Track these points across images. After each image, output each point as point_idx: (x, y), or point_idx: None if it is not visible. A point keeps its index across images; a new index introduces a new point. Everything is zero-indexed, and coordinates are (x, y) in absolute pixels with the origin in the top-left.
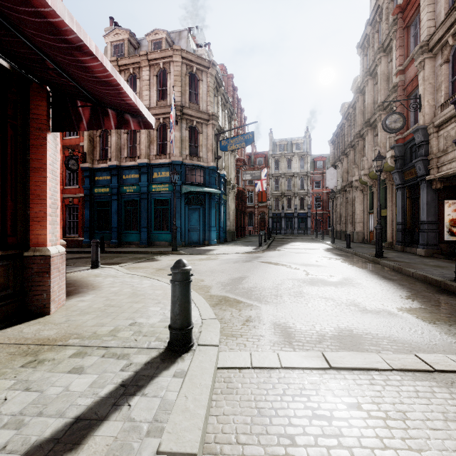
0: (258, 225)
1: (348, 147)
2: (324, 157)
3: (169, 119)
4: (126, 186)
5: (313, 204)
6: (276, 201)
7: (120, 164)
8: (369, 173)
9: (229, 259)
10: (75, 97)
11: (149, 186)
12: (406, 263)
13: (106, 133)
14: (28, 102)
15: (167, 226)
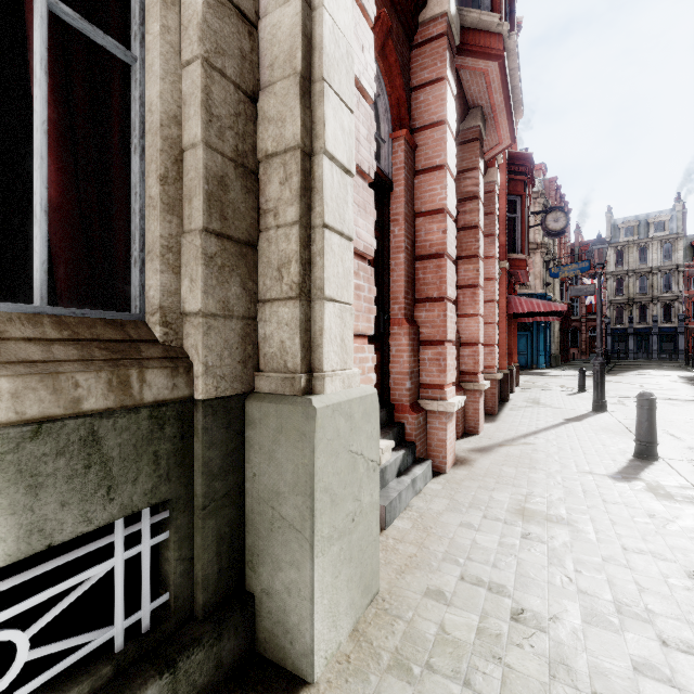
0: (587, 346)
1: None
2: None
3: None
4: None
5: (689, 313)
6: (619, 310)
7: None
8: None
9: (571, 379)
10: None
11: None
12: None
13: None
14: None
15: None
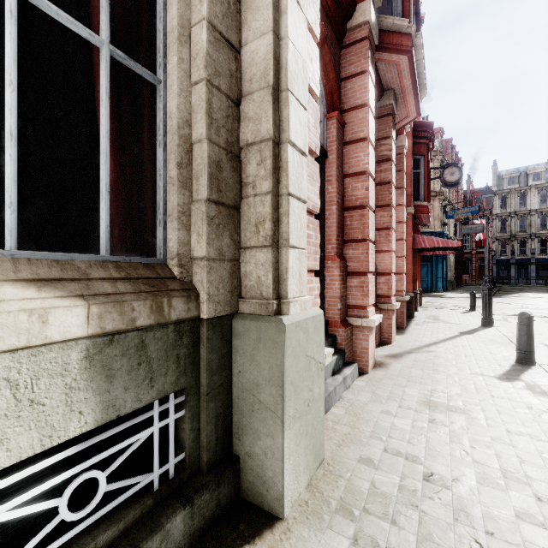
0: (477, 273)
1: None
2: None
3: None
4: None
5: None
6: (503, 244)
7: None
8: None
9: (464, 300)
10: None
11: None
12: None
13: None
14: None
15: None
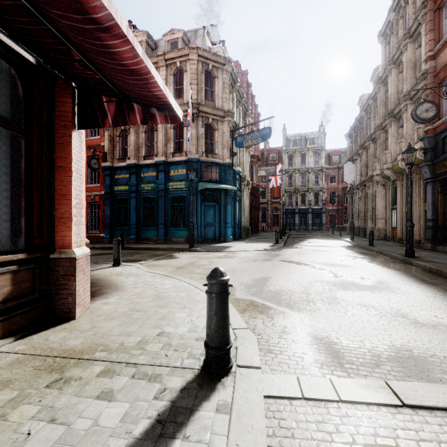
0: (272, 221)
1: (367, 140)
2: (340, 151)
3: (185, 117)
4: (144, 184)
5: (328, 199)
6: (290, 197)
7: (139, 163)
8: (392, 167)
9: (247, 257)
10: (101, 92)
11: (166, 183)
12: (444, 264)
13: (125, 133)
14: (53, 99)
15: (184, 223)
